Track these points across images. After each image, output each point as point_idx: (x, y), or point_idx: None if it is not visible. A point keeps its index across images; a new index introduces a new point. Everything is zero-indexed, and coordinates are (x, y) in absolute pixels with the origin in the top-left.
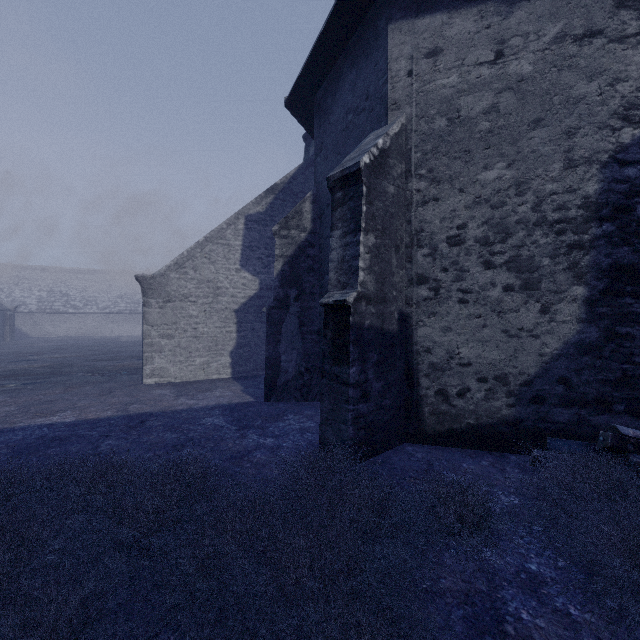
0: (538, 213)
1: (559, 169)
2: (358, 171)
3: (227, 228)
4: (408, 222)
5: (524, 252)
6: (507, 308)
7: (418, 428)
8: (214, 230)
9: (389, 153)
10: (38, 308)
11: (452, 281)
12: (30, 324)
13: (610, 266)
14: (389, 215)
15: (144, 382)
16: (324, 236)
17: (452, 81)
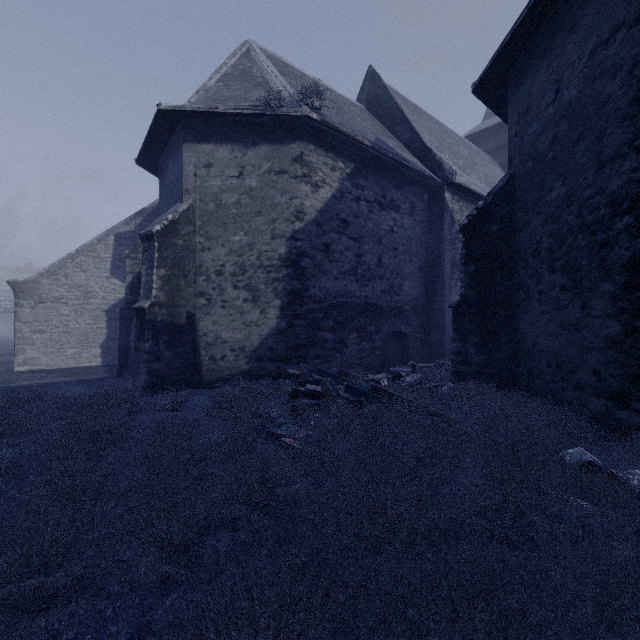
0: (259, 261)
1: (269, 239)
2: (152, 234)
3: (98, 243)
4: (194, 261)
5: (253, 281)
6: (245, 311)
7: (200, 379)
8: (85, 244)
9: (178, 222)
10: None
11: (218, 295)
12: None
13: (291, 290)
14: (178, 257)
15: (16, 370)
16: None
17: (218, 183)
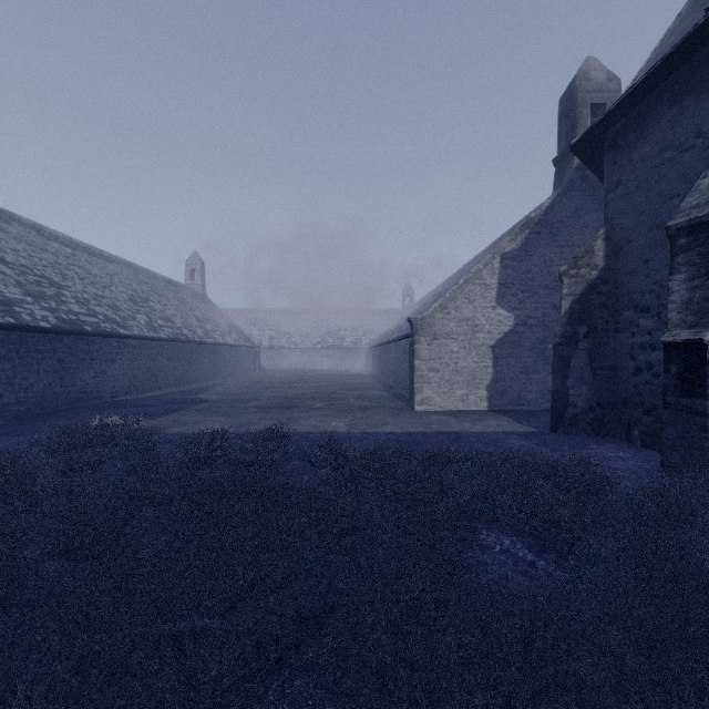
0: None
1: None
2: None
3: (484, 268)
4: None
5: None
6: None
7: None
8: (472, 272)
9: None
10: (270, 345)
11: None
12: (264, 358)
13: None
14: None
15: (415, 409)
16: (622, 272)
17: None
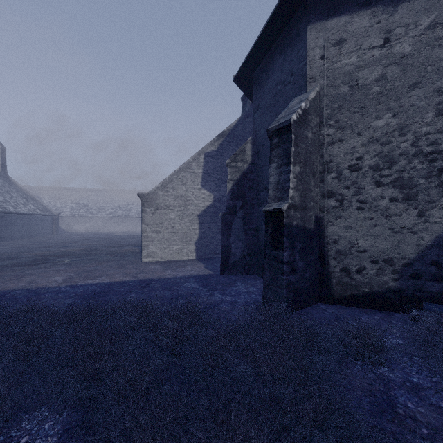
0: (416, 147)
1: (432, 116)
2: (289, 125)
3: (193, 161)
4: (321, 156)
5: (405, 175)
6: (392, 213)
7: (328, 293)
8: (185, 163)
9: (309, 111)
10: (71, 214)
11: (352, 195)
12: (66, 224)
13: None
14: (309, 152)
15: (142, 260)
16: (260, 166)
17: (352, 60)
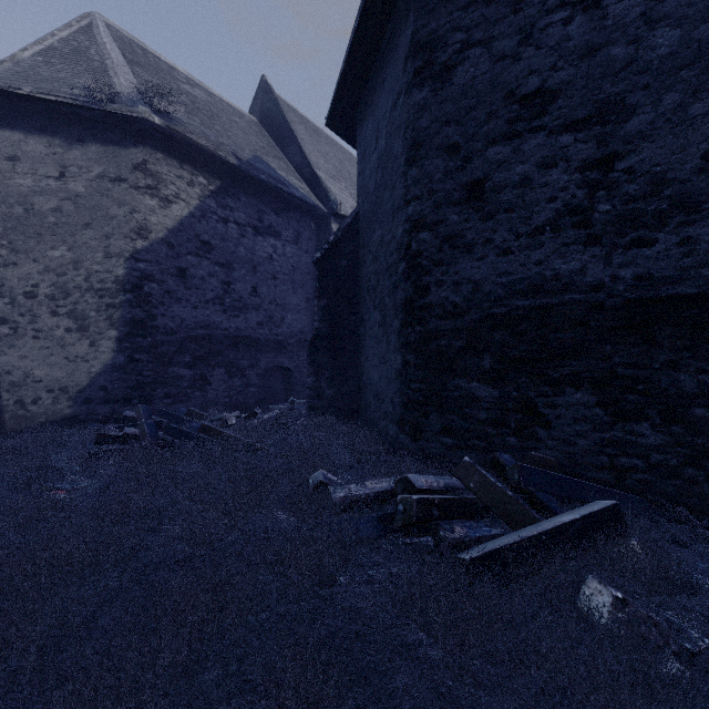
0: (89, 283)
1: (102, 257)
2: None
3: None
4: None
5: (79, 307)
6: (68, 343)
7: (1, 430)
8: None
9: None
10: None
11: (28, 323)
12: None
13: (131, 319)
14: None
15: None
16: None
17: (28, 183)
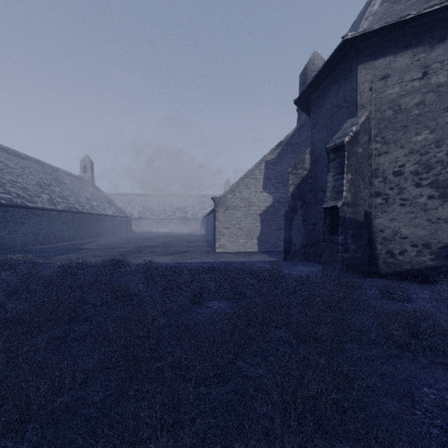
0: None
1: None
2: (343, 145)
3: (255, 169)
4: (369, 165)
5: (441, 177)
6: (430, 208)
7: (375, 270)
8: (249, 171)
9: (359, 133)
10: (138, 216)
11: (396, 194)
12: (135, 225)
13: None
14: (359, 163)
15: (216, 251)
16: (317, 172)
17: (396, 91)
